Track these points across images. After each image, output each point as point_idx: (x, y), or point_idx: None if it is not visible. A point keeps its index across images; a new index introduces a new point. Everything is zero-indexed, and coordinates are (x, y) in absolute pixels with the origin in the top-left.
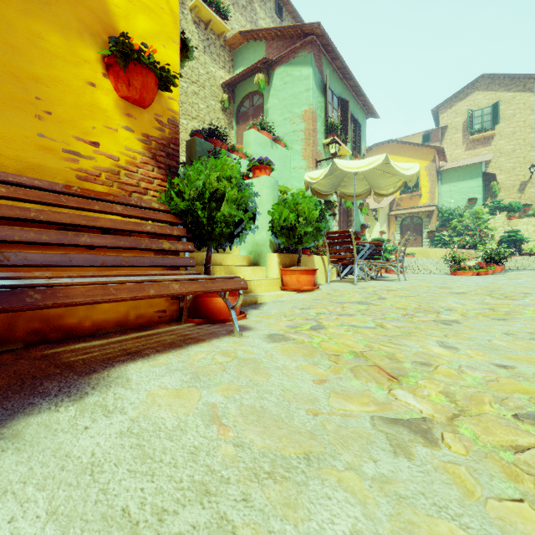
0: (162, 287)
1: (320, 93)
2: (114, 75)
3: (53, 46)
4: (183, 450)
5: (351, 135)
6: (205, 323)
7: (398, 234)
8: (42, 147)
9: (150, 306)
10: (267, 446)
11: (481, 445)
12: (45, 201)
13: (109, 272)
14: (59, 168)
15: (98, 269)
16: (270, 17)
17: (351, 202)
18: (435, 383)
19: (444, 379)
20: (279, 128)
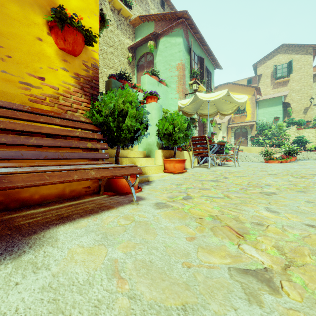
0: (83, 174)
1: (187, 53)
2: (55, 34)
3: (12, 12)
4: (89, 303)
5: (205, 79)
6: (115, 195)
7: (233, 138)
8: (4, 79)
9: (80, 184)
10: (153, 298)
11: (311, 293)
12: (4, 115)
13: (49, 162)
14: (17, 94)
15: (44, 160)
16: (157, 8)
17: (206, 119)
18: (268, 239)
19: (274, 236)
20: (162, 74)
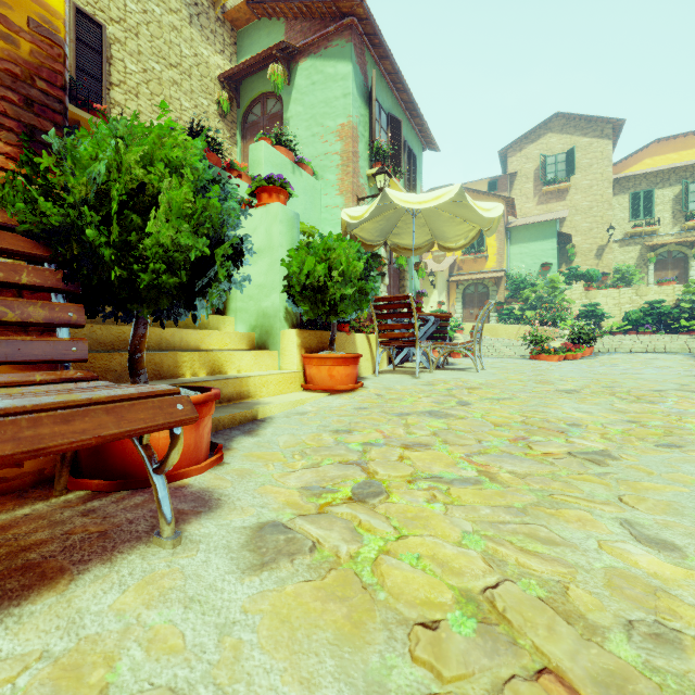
0: None
1: (363, 102)
2: None
3: None
4: None
5: (404, 170)
6: (114, 488)
7: (460, 306)
8: None
9: None
10: None
11: None
12: None
13: None
14: None
15: None
16: None
17: (405, 260)
18: None
19: None
20: (305, 147)
